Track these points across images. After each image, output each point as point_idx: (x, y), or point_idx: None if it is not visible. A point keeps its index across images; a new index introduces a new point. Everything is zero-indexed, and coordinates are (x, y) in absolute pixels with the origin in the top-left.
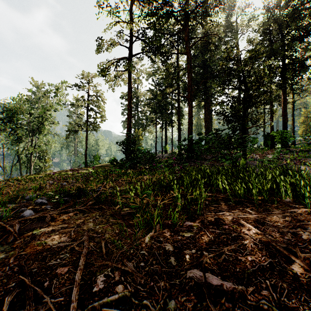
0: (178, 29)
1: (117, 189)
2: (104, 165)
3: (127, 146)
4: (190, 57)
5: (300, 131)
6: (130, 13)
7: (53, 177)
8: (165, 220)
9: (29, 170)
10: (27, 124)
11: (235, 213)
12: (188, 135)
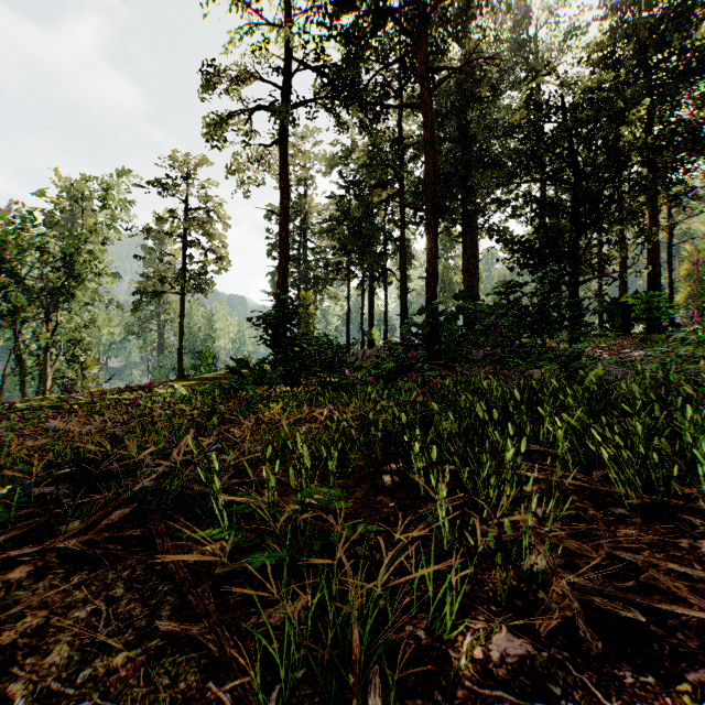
0: (400, 52)
1: (215, 464)
2: (223, 376)
3: (275, 326)
4: (432, 112)
5: (681, 296)
6: (287, 3)
7: (76, 407)
8: (400, 616)
9: (43, 387)
10: (41, 278)
11: (701, 584)
12: (427, 301)
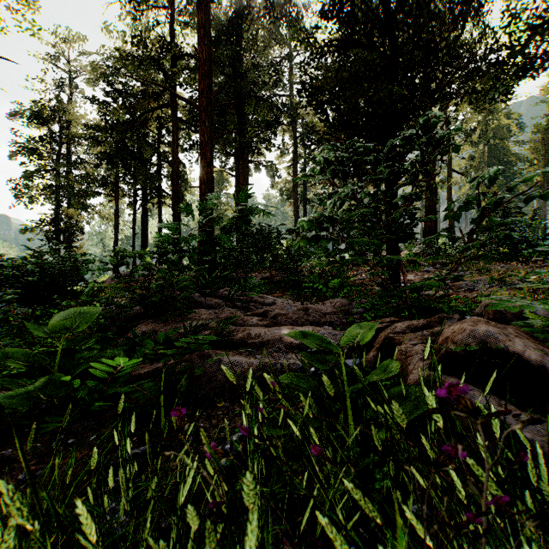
0: None
1: None
2: None
3: None
4: None
5: None
6: None
7: None
8: None
9: None
10: None
11: None
12: (200, 214)
